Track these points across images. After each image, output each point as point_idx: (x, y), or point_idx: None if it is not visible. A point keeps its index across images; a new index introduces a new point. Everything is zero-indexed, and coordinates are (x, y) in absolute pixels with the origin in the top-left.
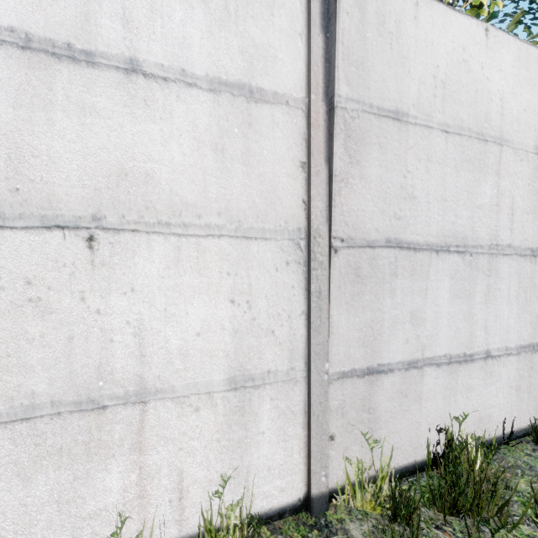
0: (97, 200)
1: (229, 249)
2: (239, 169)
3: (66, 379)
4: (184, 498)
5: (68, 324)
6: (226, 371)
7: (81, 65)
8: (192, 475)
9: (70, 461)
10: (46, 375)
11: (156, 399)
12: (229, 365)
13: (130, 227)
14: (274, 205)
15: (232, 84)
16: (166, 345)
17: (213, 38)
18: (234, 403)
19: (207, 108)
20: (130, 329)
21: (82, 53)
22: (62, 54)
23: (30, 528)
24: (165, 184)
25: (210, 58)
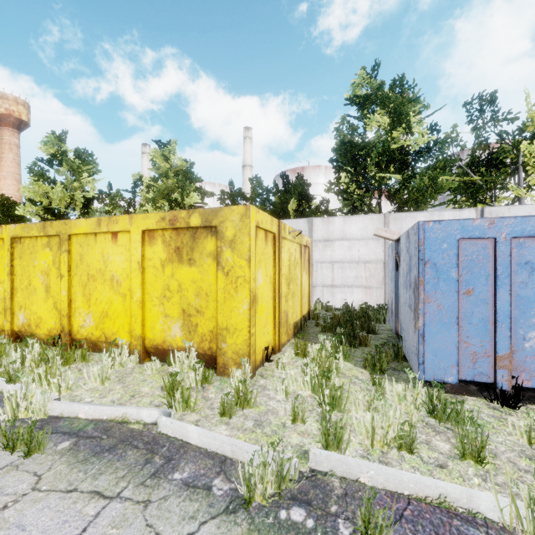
0: None
1: None
2: None
3: None
4: None
5: None
6: None
7: None
8: None
9: None
10: None
11: None
12: None
13: None
14: None
15: None
16: None
17: None
18: None
19: None
20: None
21: None
22: None
23: None
24: None
25: None
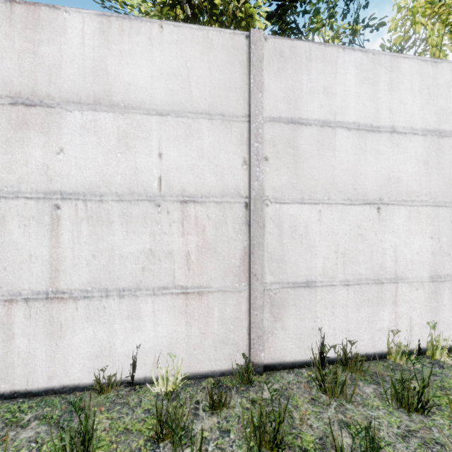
0: (380, 191)
1: (430, 212)
2: (434, 172)
3: (370, 269)
4: (412, 331)
5: (371, 245)
6: (429, 272)
7: (375, 132)
8: (415, 320)
9: (371, 305)
10: (364, 266)
11: (401, 282)
12: (430, 269)
13: (392, 202)
14: (450, 189)
15: (431, 130)
16: (405, 257)
17: (423, 109)
18: (432, 288)
19: (421, 143)
20: (392, 249)
21: (375, 127)
22: (369, 129)
23: (359, 330)
24: (404, 182)
25: (422, 119)
